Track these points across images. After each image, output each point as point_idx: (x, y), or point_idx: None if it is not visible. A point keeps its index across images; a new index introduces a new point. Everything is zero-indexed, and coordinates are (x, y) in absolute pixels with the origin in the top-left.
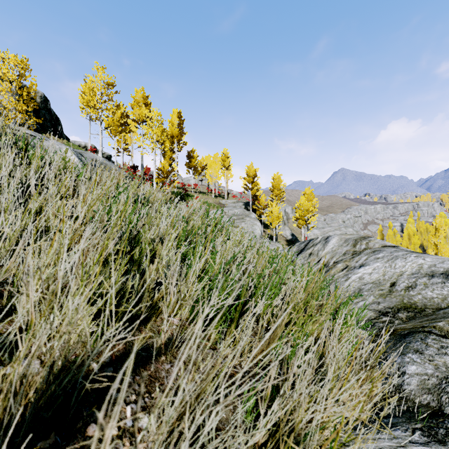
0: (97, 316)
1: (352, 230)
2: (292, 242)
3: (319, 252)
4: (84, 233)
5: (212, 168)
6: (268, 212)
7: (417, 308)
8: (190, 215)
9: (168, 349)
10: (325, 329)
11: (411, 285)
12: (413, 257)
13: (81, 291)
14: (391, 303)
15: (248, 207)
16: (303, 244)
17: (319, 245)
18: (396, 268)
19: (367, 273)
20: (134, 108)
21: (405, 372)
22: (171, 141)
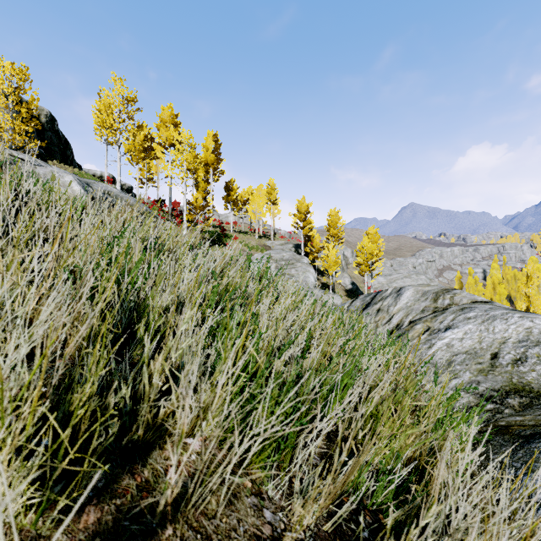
0: (57, 452)
1: (425, 278)
2: (352, 292)
3: (390, 308)
4: (44, 307)
5: (255, 202)
6: (323, 256)
7: (532, 391)
8: (226, 265)
9: (179, 511)
10: (441, 465)
11: (520, 357)
12: (517, 317)
13: (0, 436)
14: (496, 383)
15: (298, 250)
16: (369, 297)
17: (389, 298)
18: (495, 332)
19: (457, 339)
20: (160, 129)
21: (540, 504)
22: (205, 169)
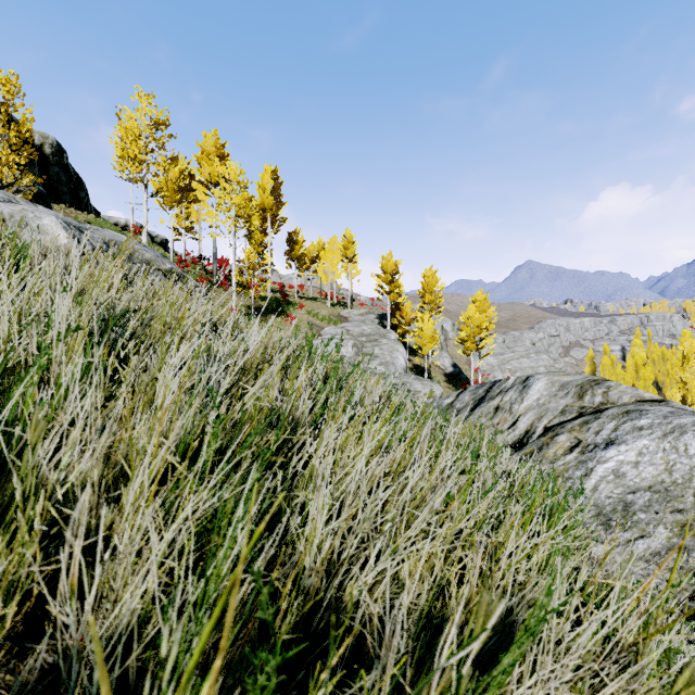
0: None
1: (547, 357)
2: (453, 377)
3: (514, 406)
4: None
5: (327, 259)
6: (416, 329)
7: None
8: (268, 355)
9: None
10: None
11: None
12: None
13: None
14: None
15: (383, 321)
16: (482, 389)
17: (512, 392)
18: (690, 455)
19: (630, 464)
20: (201, 163)
21: None
22: (262, 216)
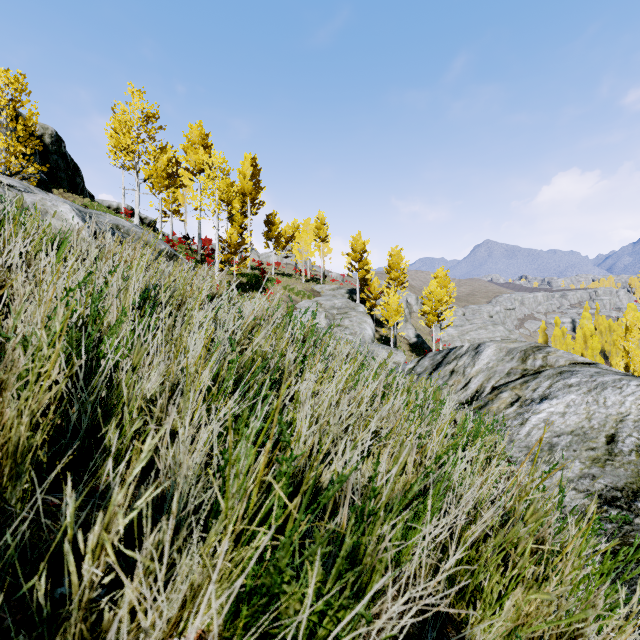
0: None
1: (503, 329)
2: (417, 346)
3: (466, 370)
4: None
5: (301, 239)
6: (383, 303)
7: None
8: (258, 321)
9: None
10: None
11: None
12: (634, 386)
13: None
14: (618, 479)
15: (353, 296)
16: (440, 355)
17: (466, 357)
18: (607, 406)
19: (558, 414)
20: (187, 152)
21: None
22: (242, 200)
